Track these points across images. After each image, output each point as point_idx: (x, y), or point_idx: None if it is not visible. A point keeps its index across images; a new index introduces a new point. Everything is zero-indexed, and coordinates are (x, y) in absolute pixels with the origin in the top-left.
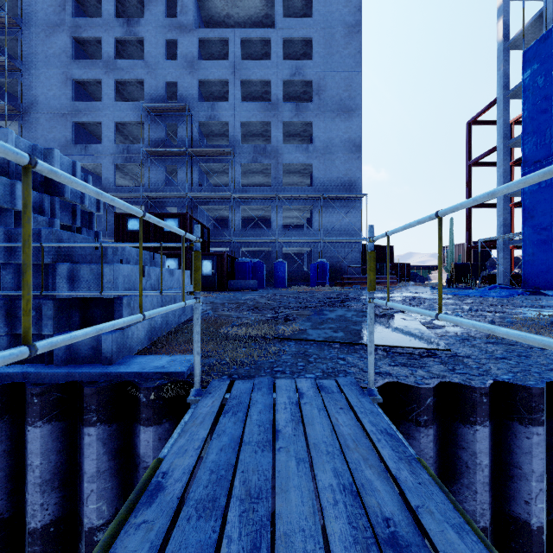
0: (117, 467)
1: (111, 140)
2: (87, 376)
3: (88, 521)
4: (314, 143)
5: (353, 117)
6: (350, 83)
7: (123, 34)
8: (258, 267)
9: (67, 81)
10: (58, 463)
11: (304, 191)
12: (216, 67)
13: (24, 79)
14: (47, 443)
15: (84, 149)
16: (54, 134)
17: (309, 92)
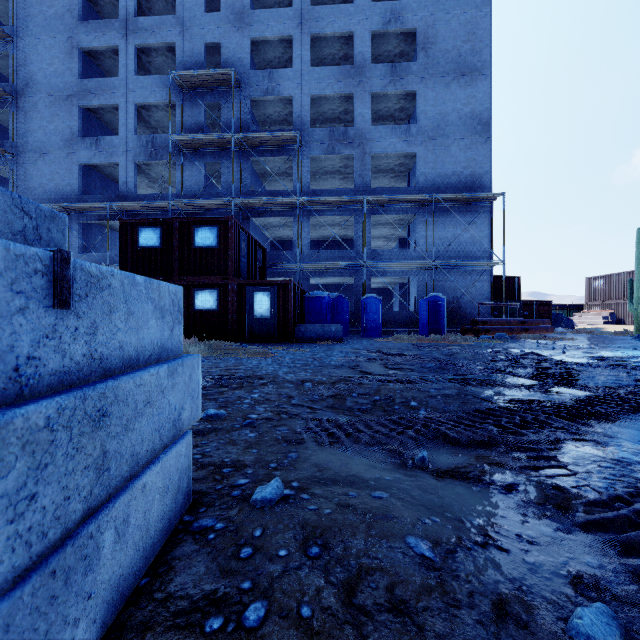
0: None
1: (130, 129)
2: None
3: None
4: (419, 122)
5: (479, 81)
6: (473, 29)
7: None
8: (339, 305)
9: (73, 51)
10: None
11: (404, 193)
12: (275, 19)
13: (17, 51)
14: None
15: (94, 144)
16: (55, 124)
17: (408, 54)
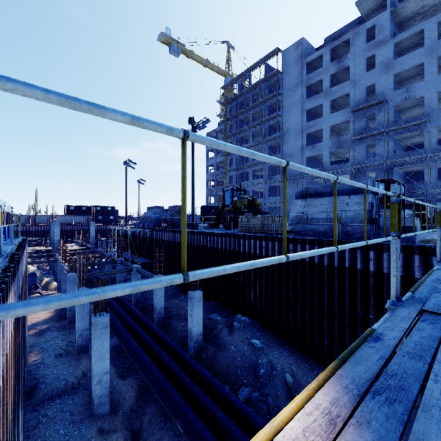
0: (422, 266)
1: (327, 138)
2: (410, 245)
3: (415, 276)
4: None
5: None
6: None
7: (336, 70)
8: None
9: (303, 112)
10: (405, 263)
11: None
12: (410, 58)
13: (283, 119)
14: (403, 258)
15: (312, 148)
16: (296, 143)
17: None
